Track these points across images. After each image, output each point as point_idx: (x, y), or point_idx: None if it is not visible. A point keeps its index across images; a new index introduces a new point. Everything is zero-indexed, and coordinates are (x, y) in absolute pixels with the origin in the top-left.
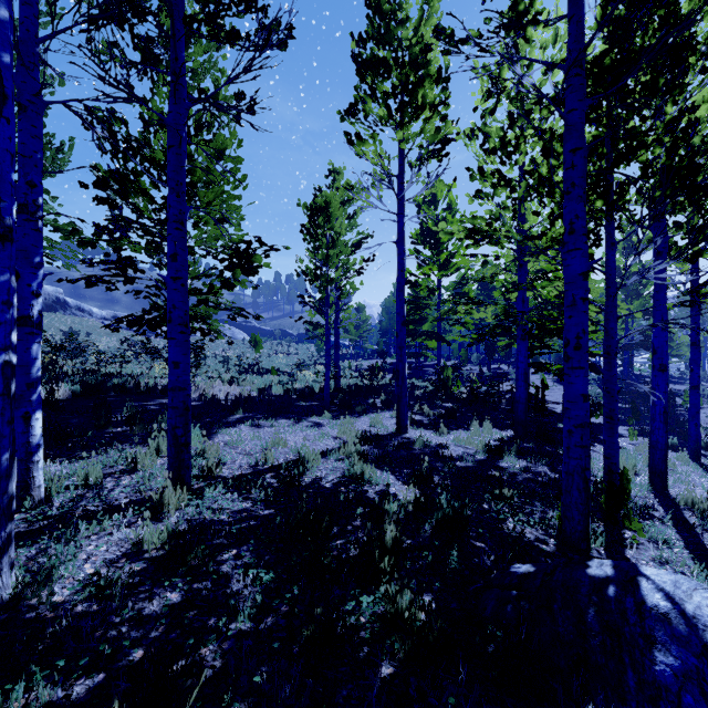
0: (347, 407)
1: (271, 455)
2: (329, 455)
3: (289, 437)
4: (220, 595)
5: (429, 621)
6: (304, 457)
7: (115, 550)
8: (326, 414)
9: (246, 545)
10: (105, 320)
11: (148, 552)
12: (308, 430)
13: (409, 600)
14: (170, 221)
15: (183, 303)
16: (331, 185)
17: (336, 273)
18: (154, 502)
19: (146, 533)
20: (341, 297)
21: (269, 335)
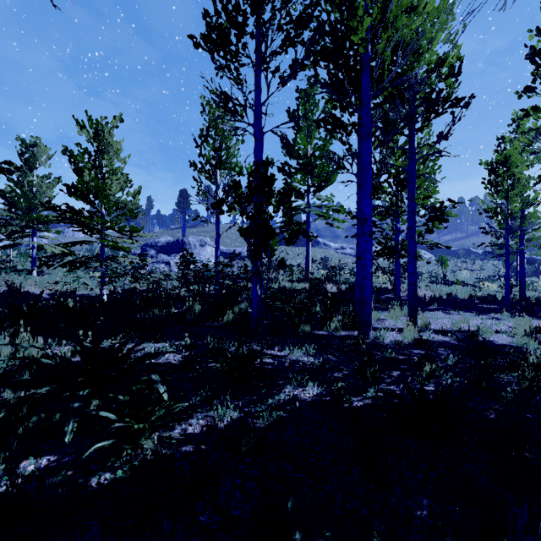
0: (528, 312)
1: (459, 325)
2: (501, 333)
3: (471, 321)
4: (439, 356)
5: (539, 377)
6: (481, 329)
7: (395, 338)
8: (505, 313)
9: (448, 349)
10: (336, 250)
11: (407, 341)
12: (486, 319)
13: (533, 375)
14: (409, 213)
15: (414, 247)
16: (515, 129)
17: (516, 208)
18: (403, 330)
19: (406, 335)
20: (521, 225)
21: (452, 254)
